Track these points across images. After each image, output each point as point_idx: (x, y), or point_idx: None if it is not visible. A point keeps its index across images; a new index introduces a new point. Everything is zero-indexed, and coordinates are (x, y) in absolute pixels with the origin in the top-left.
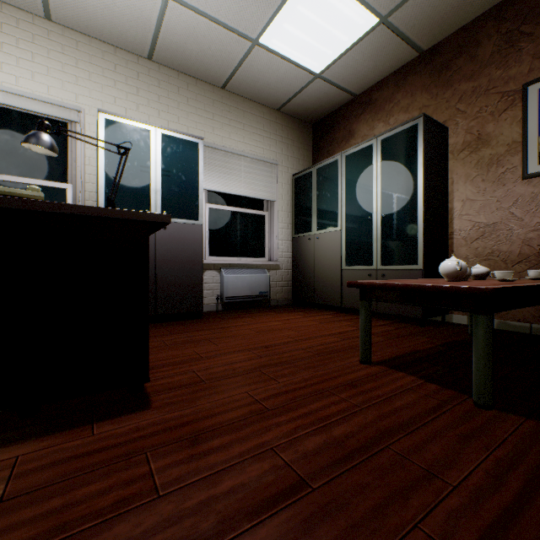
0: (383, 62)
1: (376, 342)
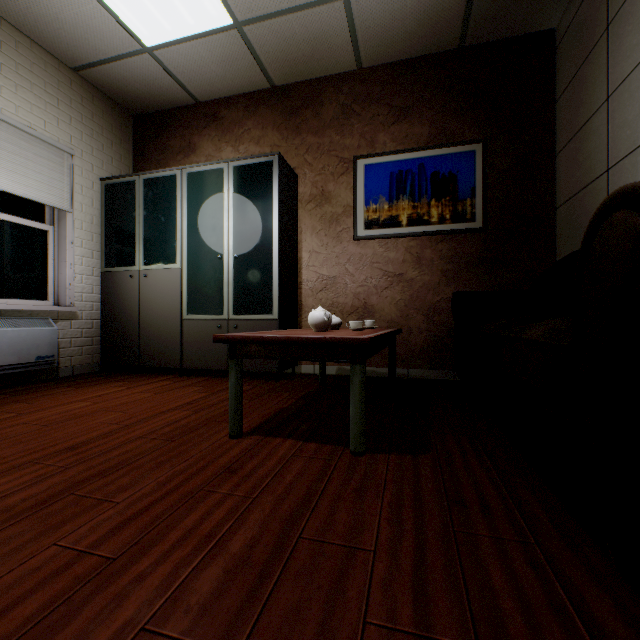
0: (234, 76)
1: None
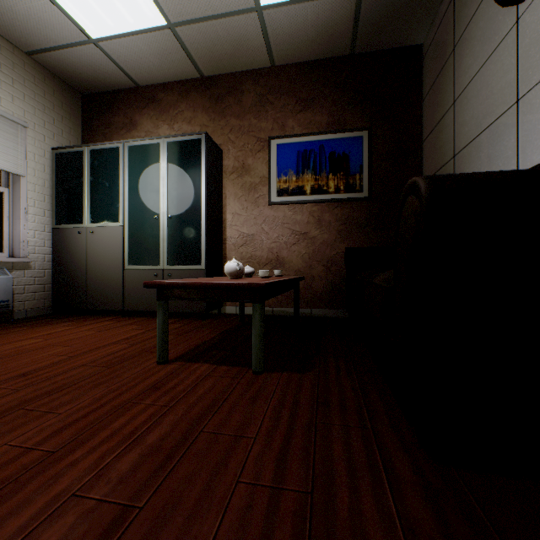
0: (169, 66)
1: (169, 341)
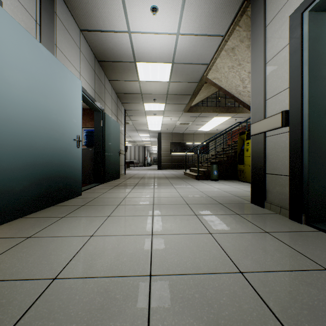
0: None
1: None
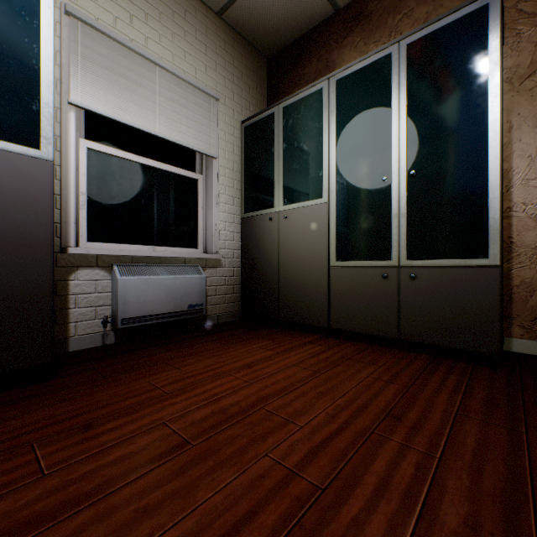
0: None
1: (535, 468)
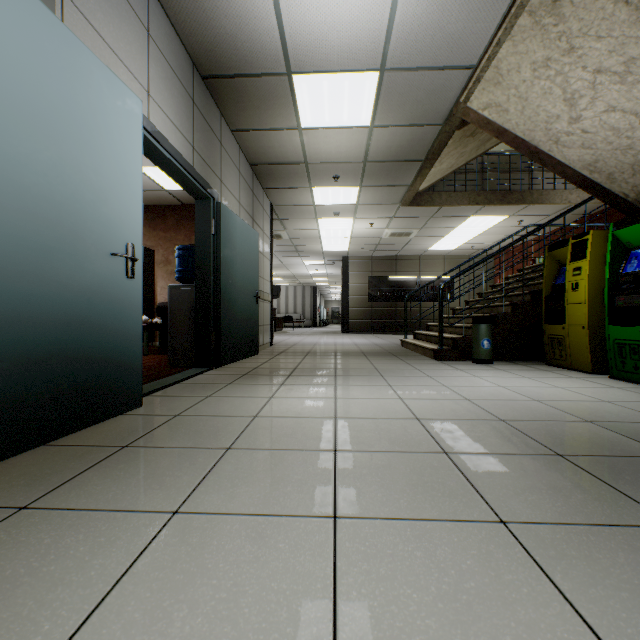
0: None
1: None
